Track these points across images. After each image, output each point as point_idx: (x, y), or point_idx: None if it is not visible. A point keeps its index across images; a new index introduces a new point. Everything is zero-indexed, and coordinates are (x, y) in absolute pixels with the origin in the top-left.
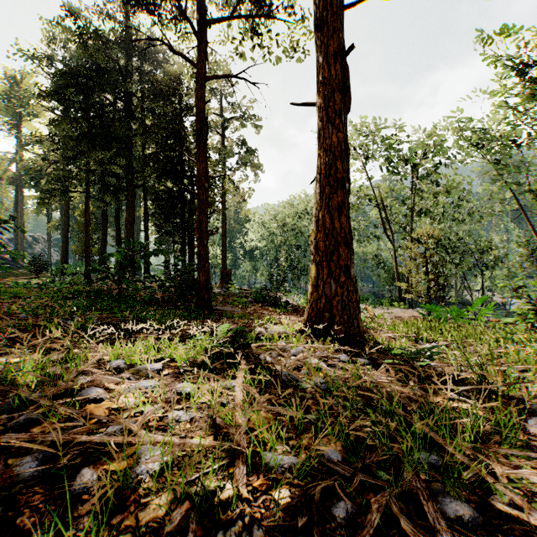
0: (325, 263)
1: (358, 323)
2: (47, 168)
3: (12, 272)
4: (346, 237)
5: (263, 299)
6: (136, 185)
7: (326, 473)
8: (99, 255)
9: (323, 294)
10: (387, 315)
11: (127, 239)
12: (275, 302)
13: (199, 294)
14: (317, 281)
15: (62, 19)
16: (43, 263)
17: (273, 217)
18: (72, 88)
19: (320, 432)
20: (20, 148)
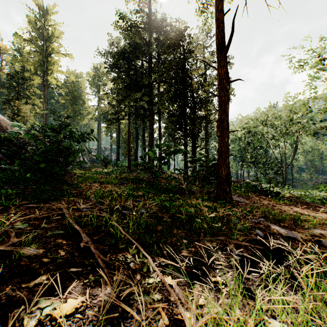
0: None
1: None
2: (110, 109)
3: (95, 165)
4: None
5: (252, 188)
6: (154, 113)
7: None
8: (134, 156)
9: None
10: None
11: (149, 145)
12: (269, 192)
13: (221, 186)
14: None
15: (117, 22)
16: (108, 160)
17: (240, 127)
18: (122, 60)
19: None
20: (99, 101)
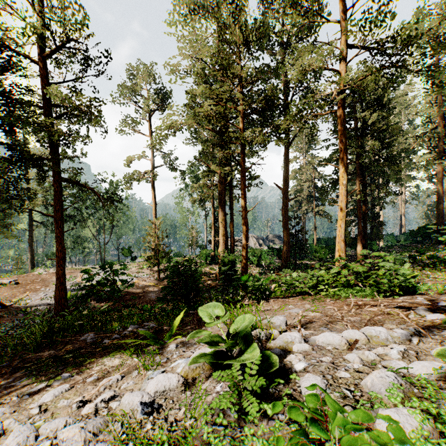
0: None
1: None
2: None
3: None
4: None
5: None
6: None
7: None
8: None
9: None
10: None
11: None
12: None
13: None
14: None
15: None
16: None
17: None
18: None
19: None
20: None
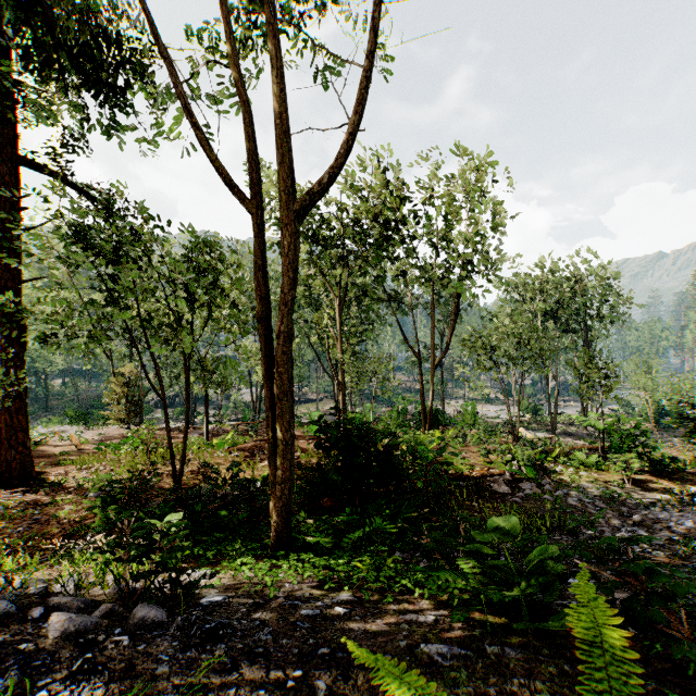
0: (8, 442)
1: (33, 472)
2: None
3: None
4: (24, 427)
5: None
6: None
7: (3, 525)
8: None
9: (7, 461)
10: (99, 436)
11: None
12: None
13: None
14: (2, 453)
15: None
16: None
17: None
18: None
19: (2, 520)
20: None
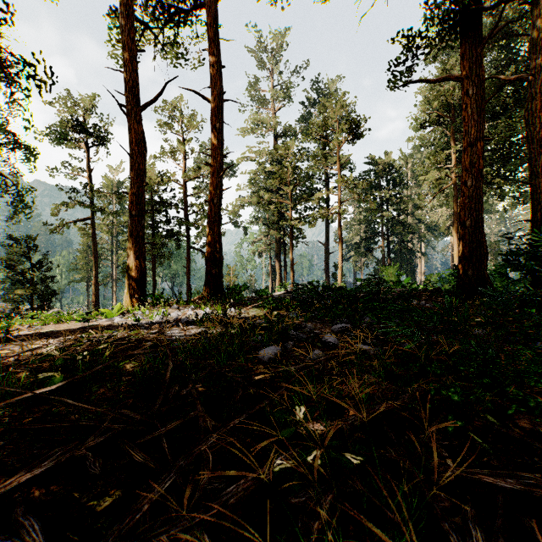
0: None
1: None
2: None
3: None
4: None
5: None
6: None
7: None
8: None
9: None
10: None
11: None
12: None
13: None
14: None
15: None
16: None
17: None
18: None
19: None
20: None
